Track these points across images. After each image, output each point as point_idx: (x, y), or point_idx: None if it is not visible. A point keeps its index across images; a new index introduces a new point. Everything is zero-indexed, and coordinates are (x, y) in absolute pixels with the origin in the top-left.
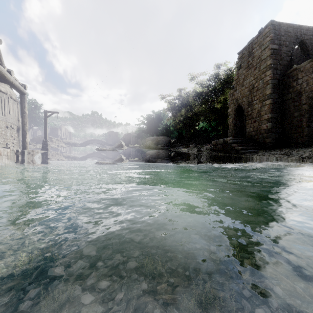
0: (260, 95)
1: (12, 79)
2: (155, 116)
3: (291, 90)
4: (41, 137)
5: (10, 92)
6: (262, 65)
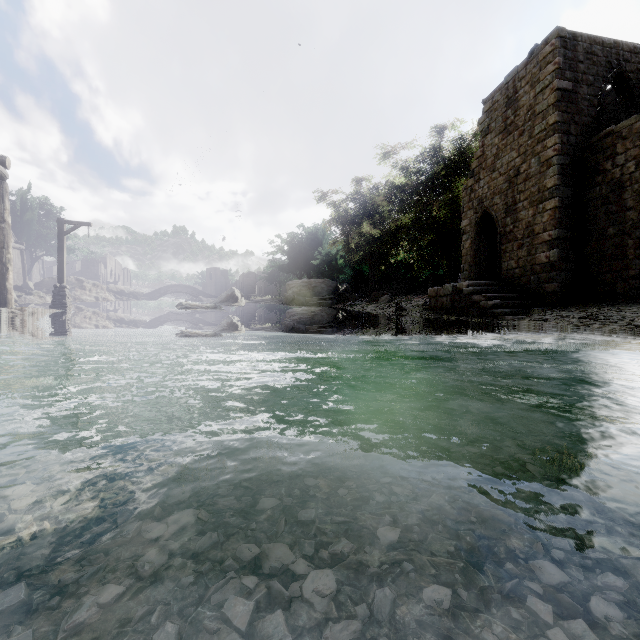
0: (533, 190)
1: None
2: (305, 236)
3: (600, 178)
4: None
5: None
6: (538, 125)
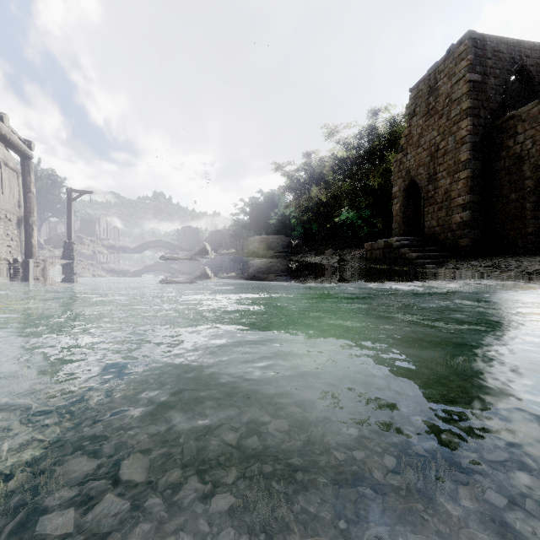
0: (450, 163)
1: (6, 131)
2: (264, 199)
3: (504, 153)
4: (64, 236)
5: (4, 155)
6: (454, 109)
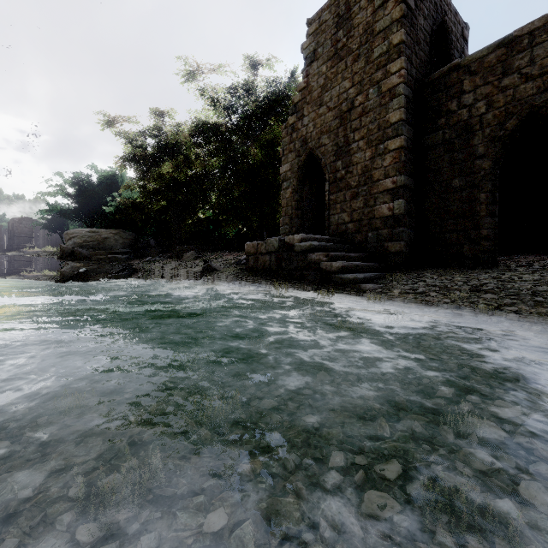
0: (372, 127)
1: None
2: (99, 179)
3: (443, 121)
4: None
5: None
6: (378, 46)
